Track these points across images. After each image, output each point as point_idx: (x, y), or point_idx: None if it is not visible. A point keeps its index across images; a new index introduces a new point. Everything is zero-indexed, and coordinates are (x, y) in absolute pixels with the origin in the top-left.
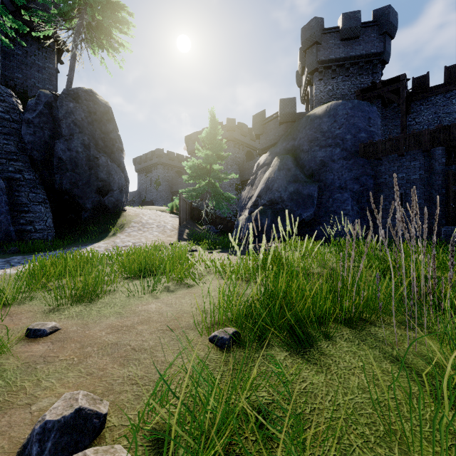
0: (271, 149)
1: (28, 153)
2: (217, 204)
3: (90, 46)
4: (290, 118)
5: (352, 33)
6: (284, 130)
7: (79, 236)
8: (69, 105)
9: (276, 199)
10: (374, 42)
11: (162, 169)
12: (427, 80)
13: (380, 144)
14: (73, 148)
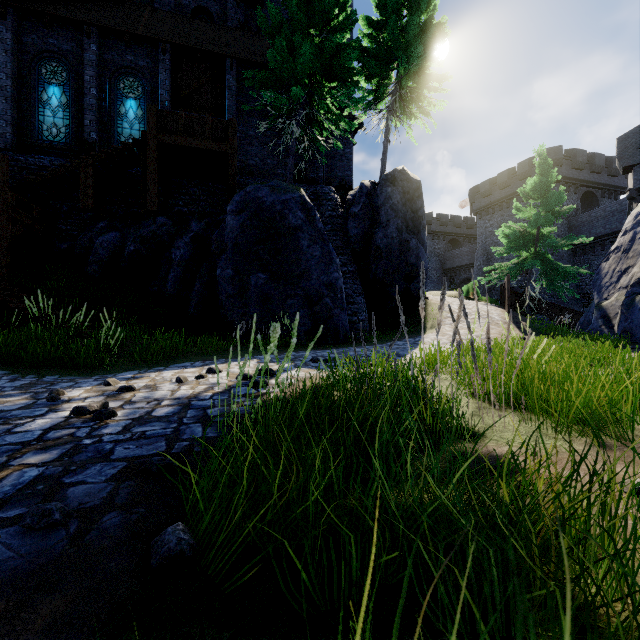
0: None
1: (351, 246)
2: (551, 284)
3: (404, 121)
4: None
5: None
6: None
7: (391, 328)
8: (387, 190)
9: None
10: None
11: (431, 239)
12: None
13: None
14: (389, 235)
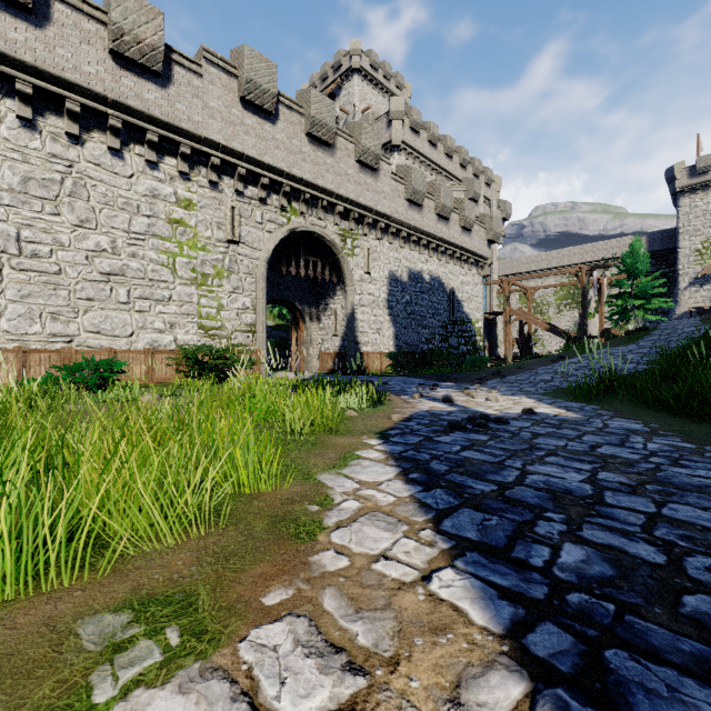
0: None
1: None
2: None
3: None
4: None
5: None
6: None
7: None
8: None
9: None
10: None
11: None
12: None
13: None
14: None
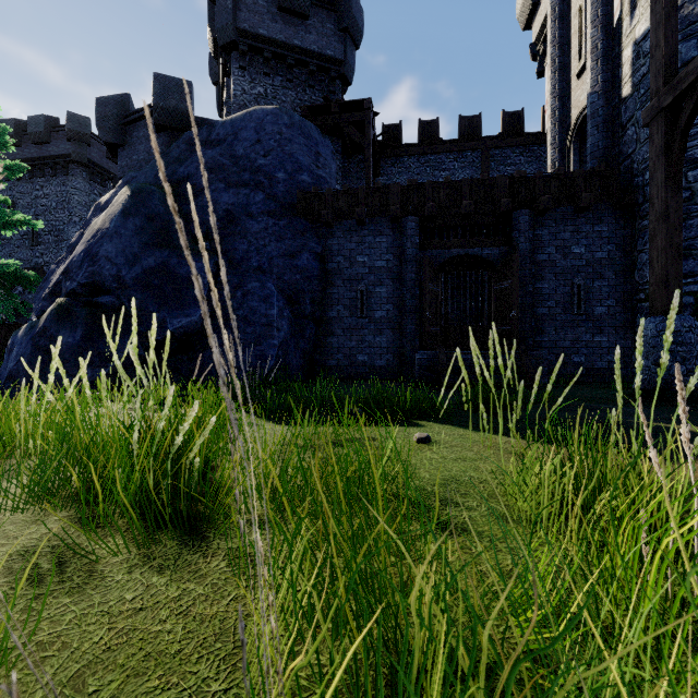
0: (128, 173)
1: None
2: None
3: None
4: (179, 122)
5: (297, 3)
6: (168, 143)
7: None
8: None
9: (107, 280)
10: (331, 38)
11: None
12: (400, 132)
13: (331, 197)
14: None
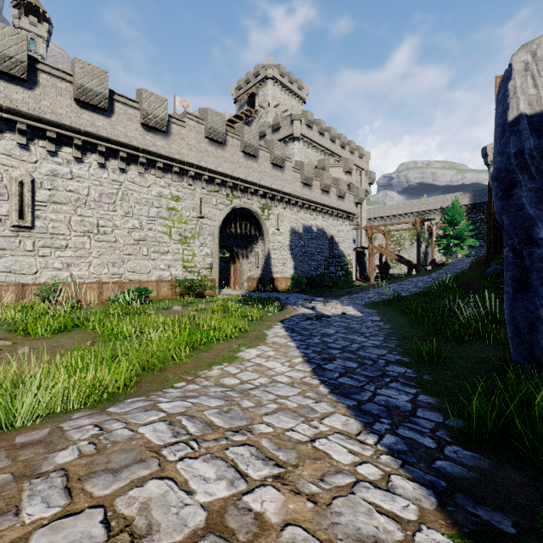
0: None
1: None
2: None
3: None
4: None
5: None
6: None
7: None
8: None
9: None
10: None
11: None
12: None
13: None
14: None
